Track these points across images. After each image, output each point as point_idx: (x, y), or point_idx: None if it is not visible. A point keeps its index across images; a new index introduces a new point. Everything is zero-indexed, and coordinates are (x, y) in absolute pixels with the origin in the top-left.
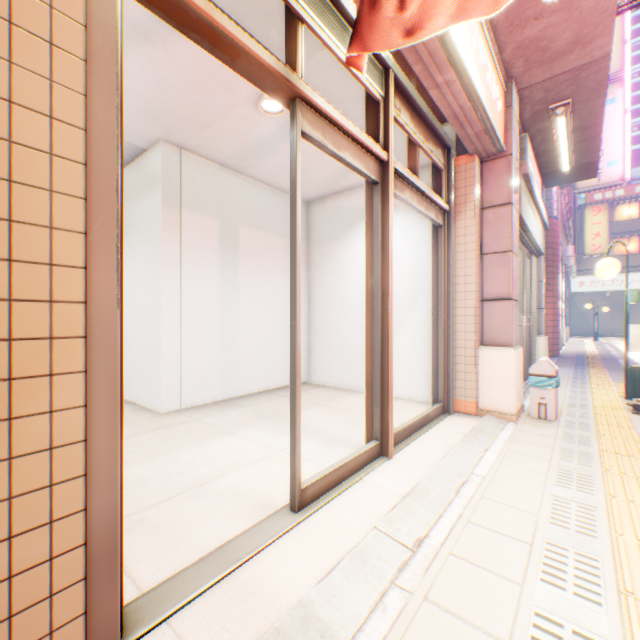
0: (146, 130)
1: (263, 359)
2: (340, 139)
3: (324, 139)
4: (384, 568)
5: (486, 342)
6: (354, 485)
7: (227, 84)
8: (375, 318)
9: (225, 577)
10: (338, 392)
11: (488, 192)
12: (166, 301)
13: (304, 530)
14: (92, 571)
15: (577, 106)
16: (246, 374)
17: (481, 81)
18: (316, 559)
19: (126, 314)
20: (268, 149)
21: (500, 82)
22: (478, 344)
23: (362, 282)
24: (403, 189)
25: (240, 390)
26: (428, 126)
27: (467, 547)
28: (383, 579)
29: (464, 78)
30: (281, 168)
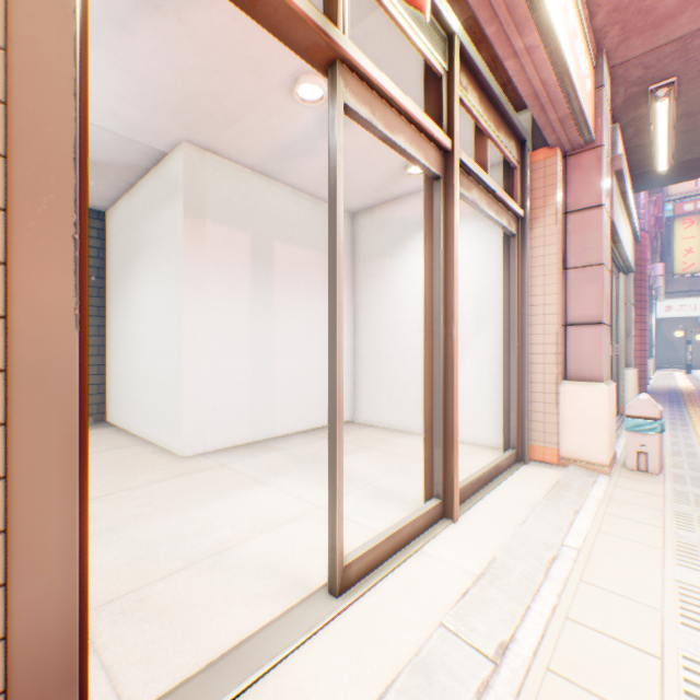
0: (165, 129)
1: (301, 394)
2: (393, 119)
3: (373, 117)
4: (457, 691)
5: (570, 376)
6: (411, 558)
7: (256, 65)
8: (436, 346)
9: (239, 695)
10: (388, 433)
11: (573, 193)
12: (189, 327)
13: (347, 623)
14: None
15: (684, 86)
16: (282, 412)
17: (569, 49)
18: (363, 671)
19: (146, 342)
20: (306, 149)
21: (589, 56)
22: (560, 378)
23: (416, 305)
24: (470, 187)
25: (275, 430)
26: (499, 112)
27: (571, 660)
28: None
29: (550, 42)
30: (322, 172)
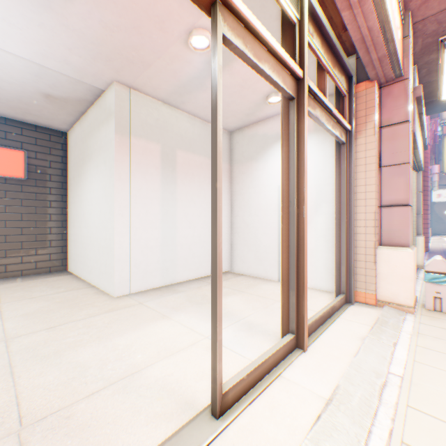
0: (101, 72)
1: (195, 254)
2: (260, 51)
3: (245, 47)
4: None
5: (384, 242)
6: (274, 382)
7: (161, 22)
8: (291, 222)
9: None
10: (254, 280)
11: (386, 113)
12: (118, 208)
13: (225, 444)
14: None
15: None
16: (182, 265)
17: (389, 4)
18: None
19: (91, 219)
20: (198, 85)
21: (399, 14)
22: (377, 244)
23: (274, 193)
24: (315, 107)
25: (177, 278)
26: (335, 55)
27: None
28: None
29: None
30: (209, 102)
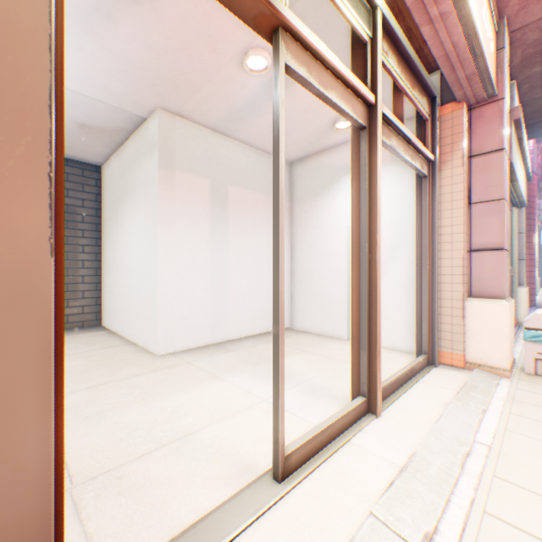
0: (144, 98)
1: (250, 307)
2: (326, 77)
3: (309, 75)
4: None
5: (474, 293)
6: (341, 448)
7: (213, 43)
8: (362, 269)
9: None
10: (319, 338)
11: (477, 139)
12: (162, 254)
13: (288, 507)
14: None
15: None
16: (234, 320)
17: (477, 15)
18: None
19: (131, 266)
20: (254, 111)
21: (492, 22)
22: (465, 295)
23: (342, 235)
24: (390, 136)
25: (229, 335)
26: (414, 73)
27: None
28: None
29: (462, 7)
30: (266, 130)
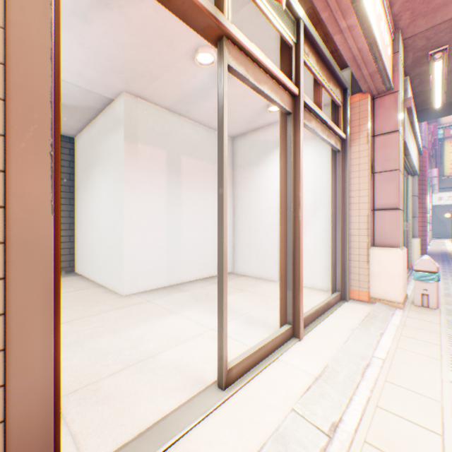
0: (112, 84)
1: (199, 255)
2: (260, 74)
3: (247, 73)
4: None
5: (376, 243)
6: (272, 364)
7: (170, 41)
8: (288, 224)
9: None
10: (256, 280)
11: (378, 123)
12: (127, 212)
13: (230, 408)
14: None
15: None
16: (187, 266)
17: (377, 27)
18: (241, 440)
19: (100, 221)
20: (202, 95)
21: (389, 32)
22: (369, 245)
23: (274, 197)
24: (310, 119)
25: (182, 278)
26: (329, 70)
27: (380, 435)
28: None
29: (364, 22)
30: (212, 111)
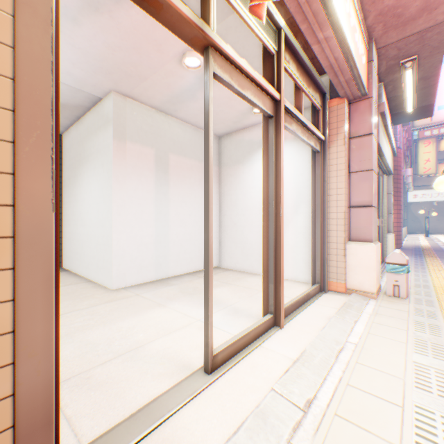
0: (101, 83)
1: (187, 250)
2: (243, 81)
3: (231, 80)
4: (281, 428)
5: (353, 238)
6: (254, 350)
7: (158, 45)
8: (270, 220)
9: (150, 433)
10: (241, 274)
11: (354, 126)
12: (116, 208)
13: (215, 390)
14: (27, 442)
15: (421, 61)
16: (174, 261)
17: (351, 39)
18: (225, 417)
19: (88, 217)
20: (190, 96)
21: (364, 42)
22: (346, 240)
23: (259, 194)
24: (291, 122)
25: (170, 273)
26: (309, 76)
27: (349, 409)
28: (281, 439)
29: (339, 34)
30: (199, 111)
